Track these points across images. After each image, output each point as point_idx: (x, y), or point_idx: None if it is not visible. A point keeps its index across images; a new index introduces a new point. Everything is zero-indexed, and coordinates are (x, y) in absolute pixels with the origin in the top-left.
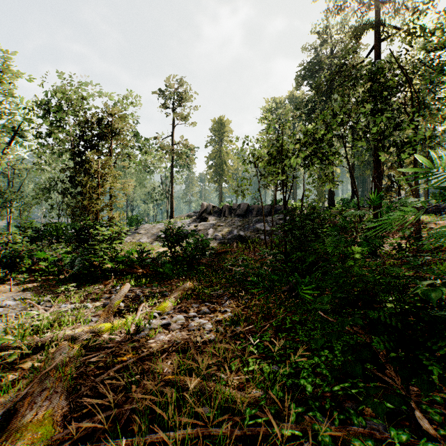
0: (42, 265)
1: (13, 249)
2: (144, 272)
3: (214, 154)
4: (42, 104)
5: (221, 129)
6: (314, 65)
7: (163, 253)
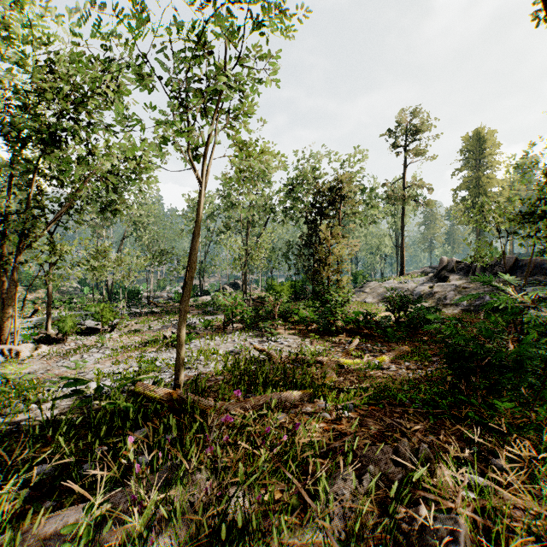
0: (295, 318)
1: (286, 307)
2: (368, 333)
3: (466, 184)
4: (286, 185)
5: (478, 147)
6: None
7: (386, 318)
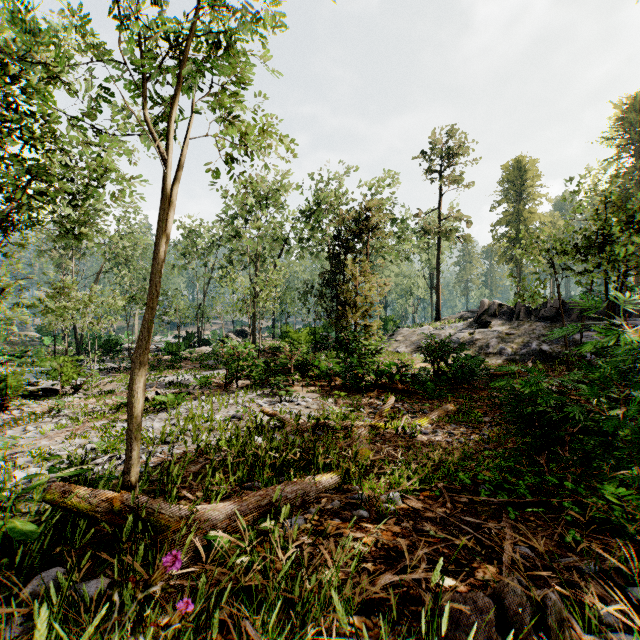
0: (316, 372)
1: (304, 358)
2: (405, 389)
3: (506, 218)
4: (304, 211)
5: (519, 178)
6: None
7: (424, 370)
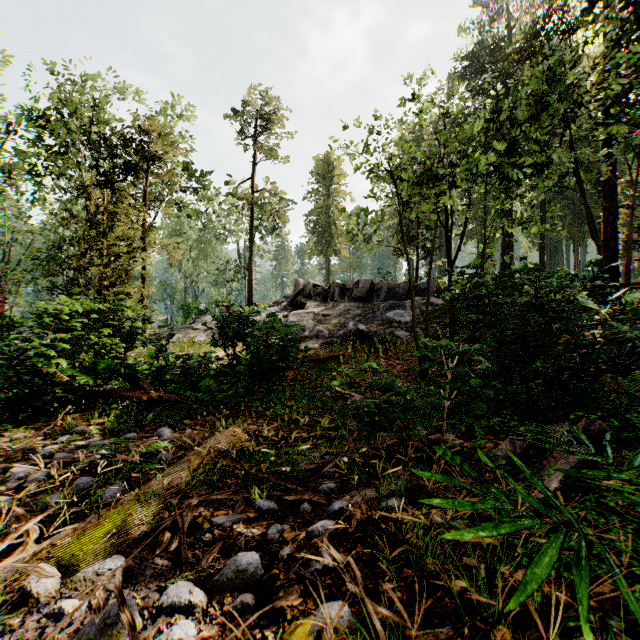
0: None
1: None
2: (146, 398)
3: (317, 210)
4: (29, 113)
5: (328, 173)
6: (481, 53)
7: (203, 356)
